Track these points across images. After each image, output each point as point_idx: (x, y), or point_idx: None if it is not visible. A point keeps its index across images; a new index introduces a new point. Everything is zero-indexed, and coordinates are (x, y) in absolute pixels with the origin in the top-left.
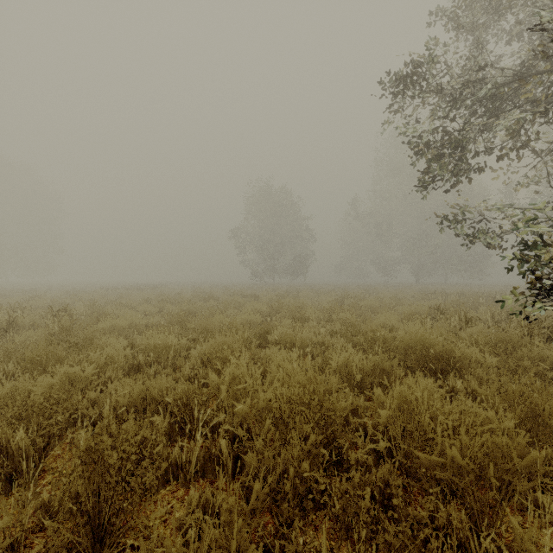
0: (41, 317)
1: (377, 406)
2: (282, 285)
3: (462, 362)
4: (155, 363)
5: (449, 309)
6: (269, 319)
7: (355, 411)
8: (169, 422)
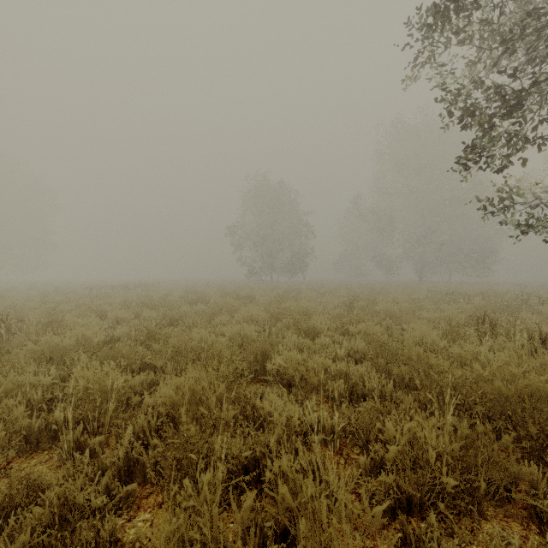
0: None
1: None
2: (281, 283)
3: None
4: (80, 424)
5: (490, 317)
6: (267, 330)
7: None
8: None
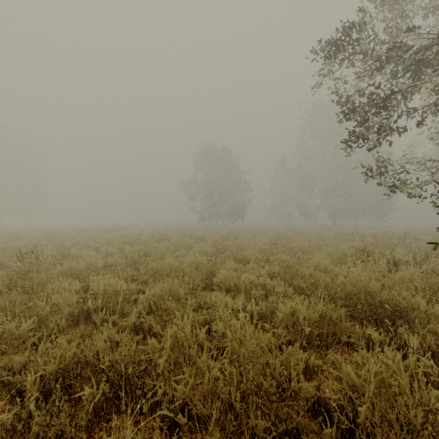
0: (10, 259)
1: (346, 388)
2: (224, 227)
3: (408, 311)
4: (104, 309)
5: (371, 250)
6: (214, 259)
7: (306, 370)
8: (103, 392)
